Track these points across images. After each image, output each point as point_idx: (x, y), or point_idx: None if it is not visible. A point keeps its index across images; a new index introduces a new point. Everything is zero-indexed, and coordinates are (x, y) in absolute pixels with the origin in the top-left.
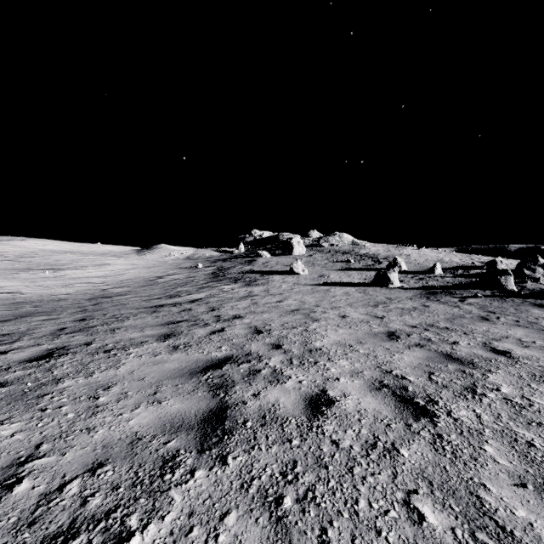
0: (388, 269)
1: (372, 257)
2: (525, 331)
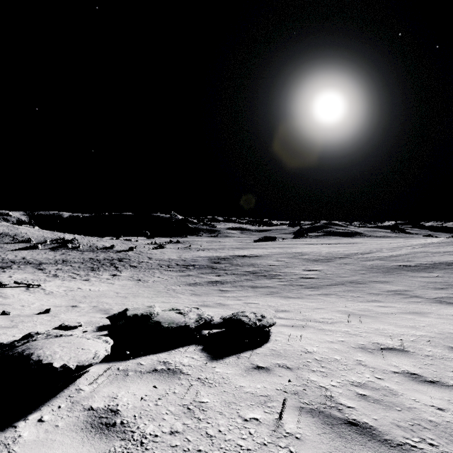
0: (38, 244)
1: (7, 234)
2: (73, 253)
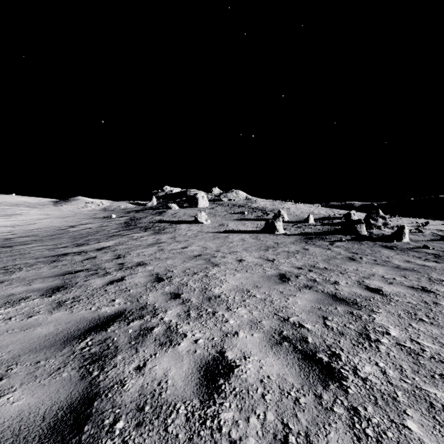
0: (275, 219)
1: (262, 209)
2: (384, 269)
